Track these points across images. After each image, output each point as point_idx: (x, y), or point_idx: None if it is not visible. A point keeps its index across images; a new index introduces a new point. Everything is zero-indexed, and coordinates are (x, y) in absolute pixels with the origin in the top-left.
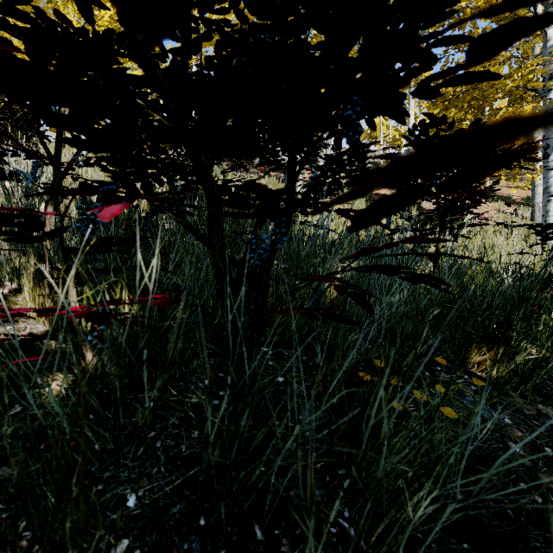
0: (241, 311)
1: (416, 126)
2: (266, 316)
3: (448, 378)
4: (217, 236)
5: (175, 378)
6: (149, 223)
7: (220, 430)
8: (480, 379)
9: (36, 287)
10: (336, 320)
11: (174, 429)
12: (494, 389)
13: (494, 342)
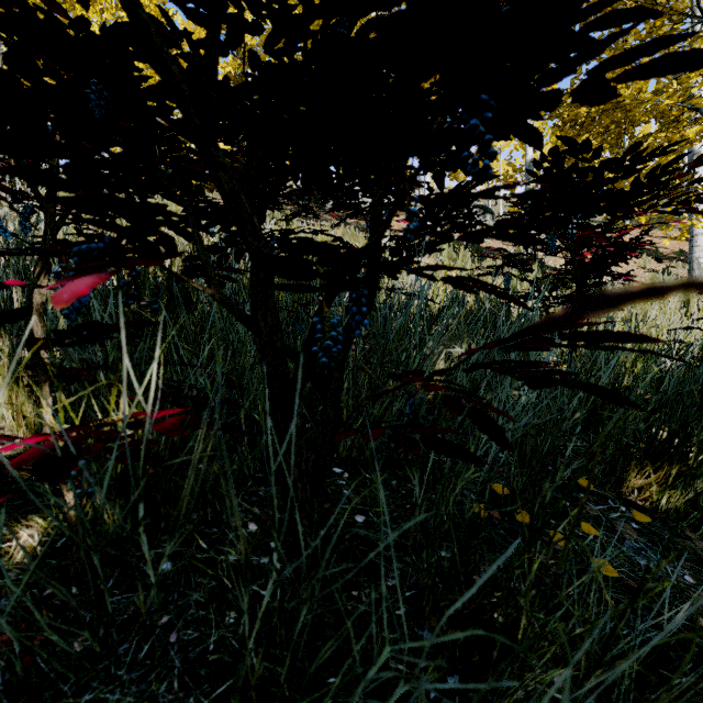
0: (292, 458)
1: (545, 156)
2: (339, 434)
3: (598, 510)
4: (265, 316)
5: (207, 521)
6: (184, 289)
7: (269, 610)
8: (643, 512)
9: (12, 385)
10: (447, 454)
11: (198, 610)
12: (664, 527)
13: (664, 460)
